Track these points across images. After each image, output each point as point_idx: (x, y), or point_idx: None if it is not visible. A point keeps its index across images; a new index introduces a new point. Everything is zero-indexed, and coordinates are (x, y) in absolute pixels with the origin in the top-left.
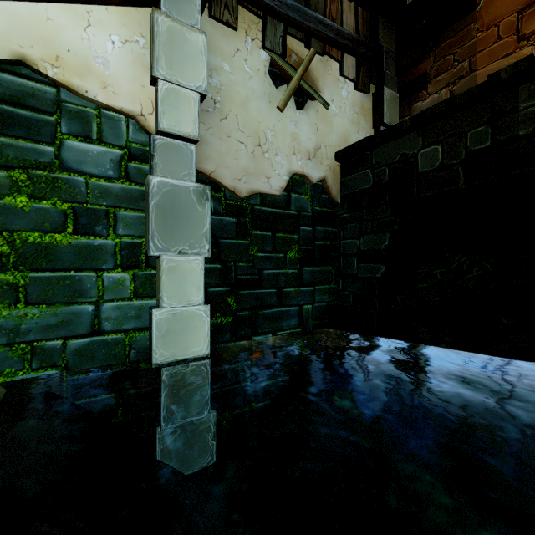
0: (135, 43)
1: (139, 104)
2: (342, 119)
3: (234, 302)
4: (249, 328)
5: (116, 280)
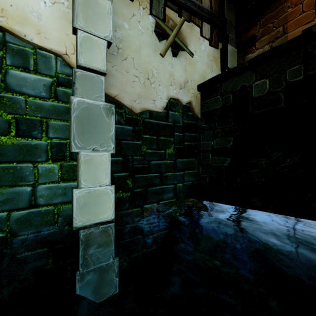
0: (61, 4)
1: (64, 47)
2: (201, 64)
3: (131, 182)
4: (141, 200)
5: (48, 169)
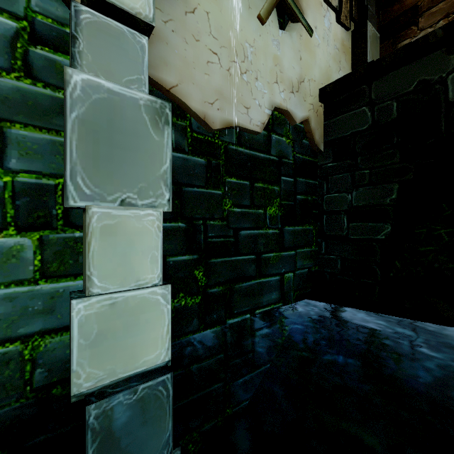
0: None
1: None
2: (324, 52)
3: (203, 275)
4: (222, 310)
5: (4, 249)
